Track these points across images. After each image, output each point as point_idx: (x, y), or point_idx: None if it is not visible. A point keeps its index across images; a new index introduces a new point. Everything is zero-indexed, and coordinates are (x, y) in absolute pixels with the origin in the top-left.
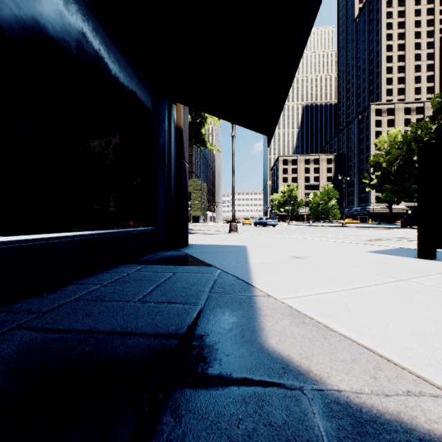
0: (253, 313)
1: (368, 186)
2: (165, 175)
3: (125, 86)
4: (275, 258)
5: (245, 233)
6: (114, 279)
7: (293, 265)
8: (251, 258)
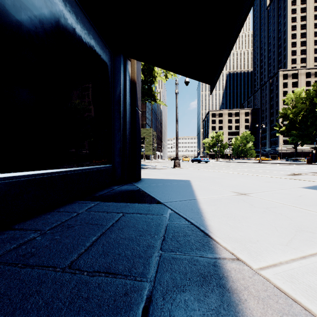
0: (232, 309)
1: (278, 132)
2: (121, 120)
3: (82, 37)
4: (221, 195)
5: (186, 168)
6: (60, 222)
7: (242, 204)
8: (197, 194)
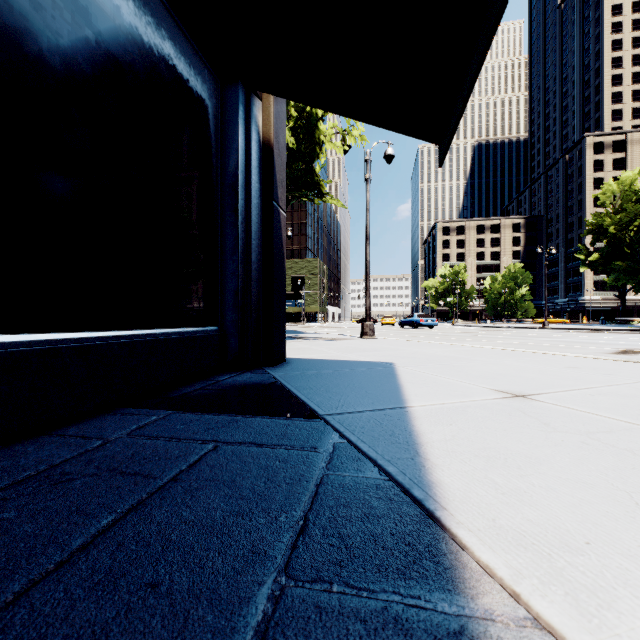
0: None
1: (584, 265)
2: (238, 228)
3: (141, 31)
4: (466, 397)
5: (387, 339)
6: (47, 465)
7: (521, 422)
8: (409, 396)
